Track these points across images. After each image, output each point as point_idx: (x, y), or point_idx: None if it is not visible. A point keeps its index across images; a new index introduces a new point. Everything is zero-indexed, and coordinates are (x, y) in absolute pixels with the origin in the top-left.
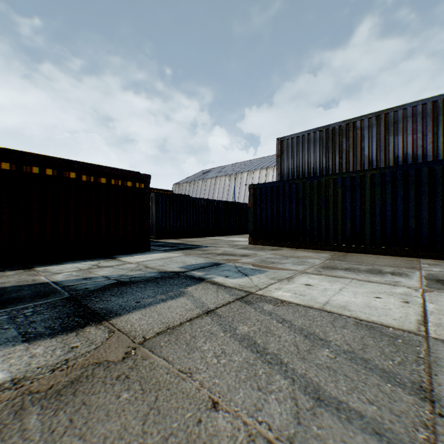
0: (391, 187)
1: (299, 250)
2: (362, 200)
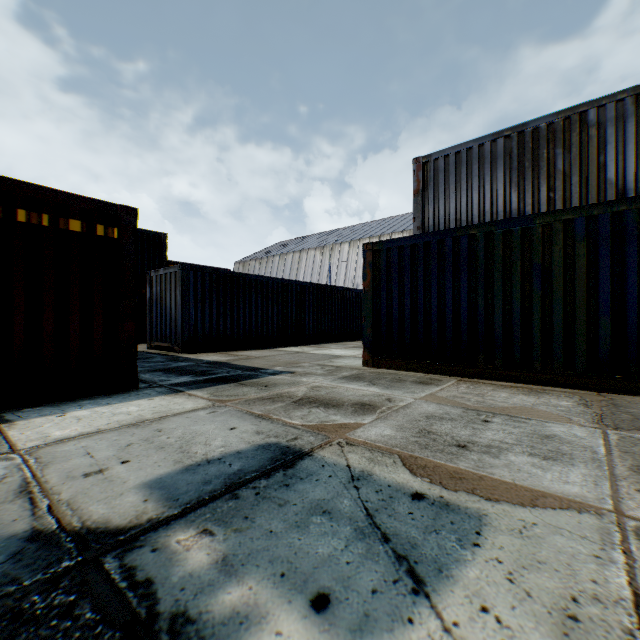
0: None
1: (483, 385)
2: None
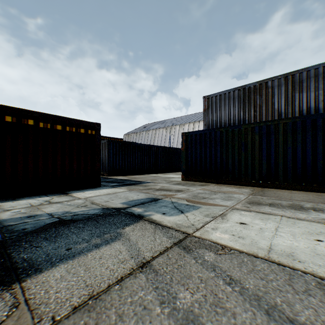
0: (301, 133)
1: (223, 186)
2: (276, 145)
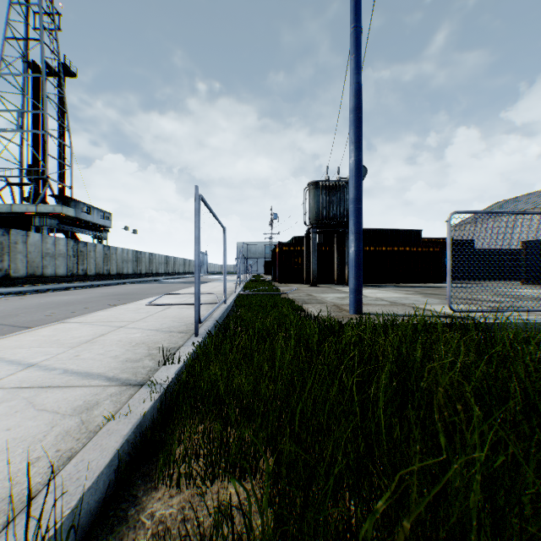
0: None
1: None
2: None
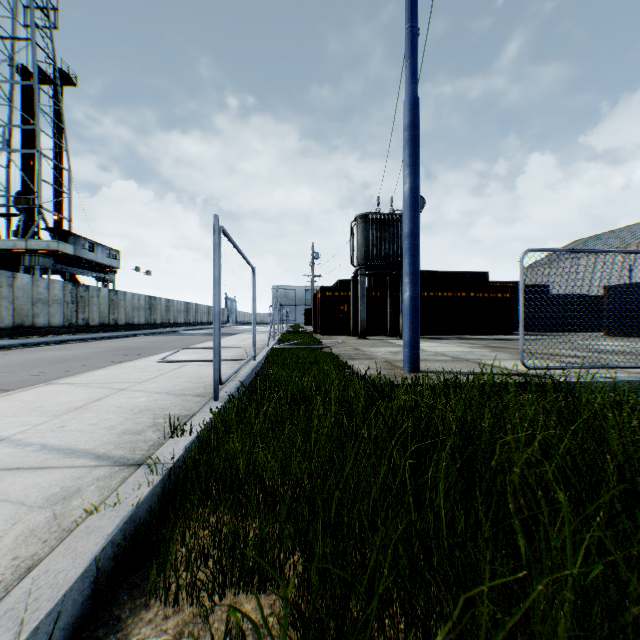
0: None
1: None
2: None
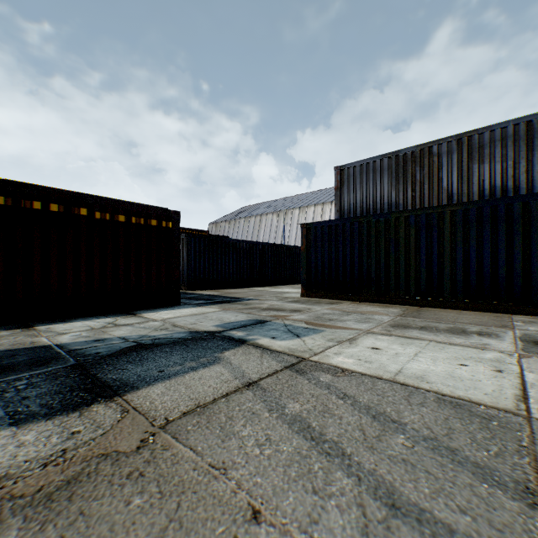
0: (476, 227)
1: (363, 304)
2: (440, 243)
